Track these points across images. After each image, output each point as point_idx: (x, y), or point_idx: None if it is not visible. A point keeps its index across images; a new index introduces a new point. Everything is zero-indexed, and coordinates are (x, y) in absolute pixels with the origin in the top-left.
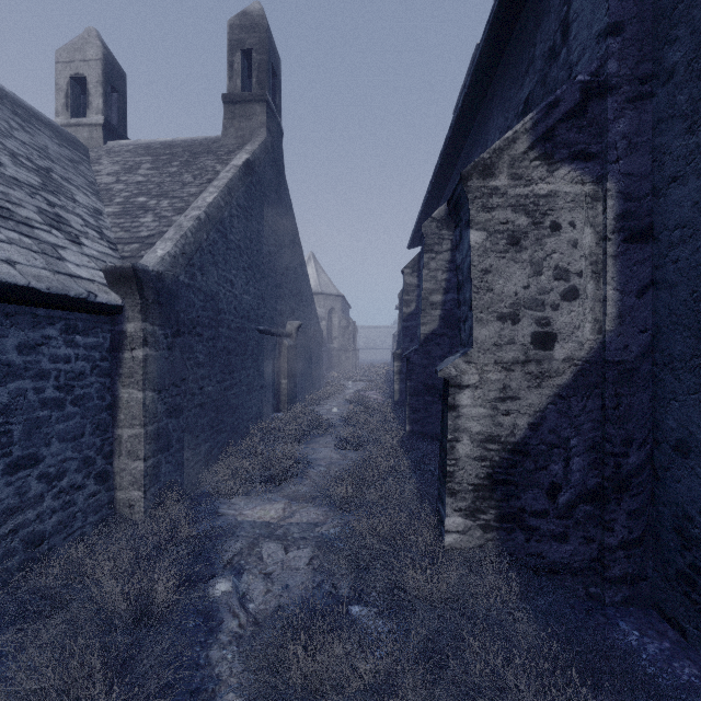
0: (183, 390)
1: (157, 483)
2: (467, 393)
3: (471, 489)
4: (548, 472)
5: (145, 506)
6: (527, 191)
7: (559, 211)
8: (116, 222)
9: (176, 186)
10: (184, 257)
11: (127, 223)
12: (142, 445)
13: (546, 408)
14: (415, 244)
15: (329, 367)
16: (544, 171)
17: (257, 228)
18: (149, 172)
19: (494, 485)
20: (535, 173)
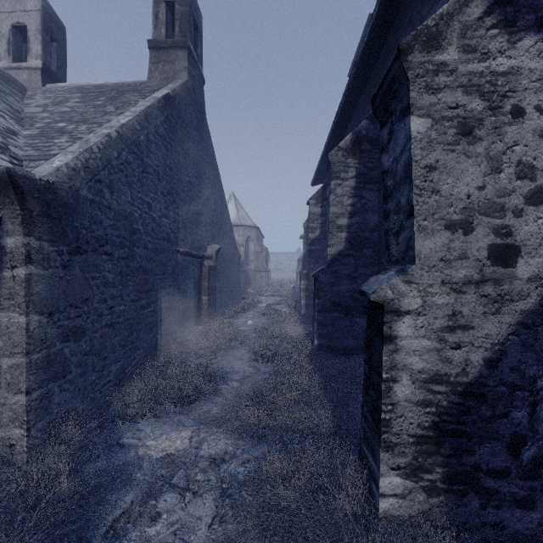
0: (85, 311)
1: (46, 416)
2: (406, 321)
3: (412, 441)
4: (509, 420)
5: (28, 445)
6: (482, 67)
7: (522, 93)
8: (30, 143)
9: (98, 115)
10: (87, 171)
11: (40, 143)
12: (25, 376)
13: (506, 339)
14: (318, 182)
15: (246, 284)
16: (504, 41)
17: (178, 158)
18: (75, 104)
19: (441, 437)
20: (492, 44)
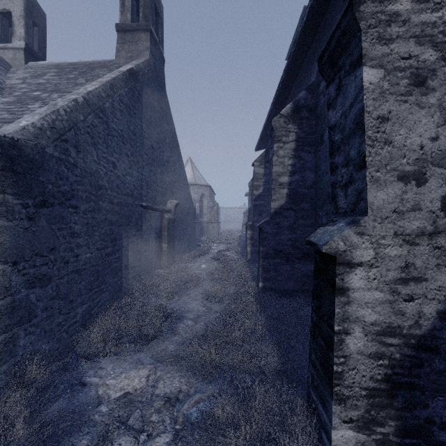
0: (52, 259)
1: (11, 359)
2: (359, 273)
3: (365, 394)
4: None
5: None
6: (435, 17)
7: None
8: (6, 108)
9: (70, 85)
10: (53, 131)
11: (15, 108)
12: None
13: None
14: (261, 147)
15: (200, 234)
16: None
17: (141, 125)
18: (51, 77)
19: (394, 390)
20: None
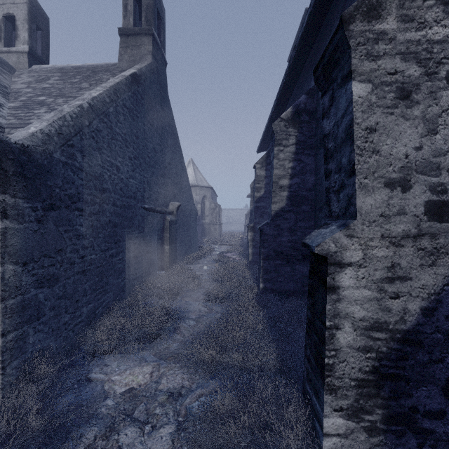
0: (59, 260)
1: (21, 355)
2: (348, 272)
3: (354, 384)
4: (444, 365)
5: (3, 382)
6: (419, 35)
7: None
8: (13, 113)
9: (74, 90)
10: (60, 137)
11: (22, 114)
12: (0, 320)
13: (441, 289)
14: (262, 149)
15: (202, 235)
16: (440, 11)
17: (143, 128)
18: (55, 82)
19: (381, 381)
20: (428, 14)
